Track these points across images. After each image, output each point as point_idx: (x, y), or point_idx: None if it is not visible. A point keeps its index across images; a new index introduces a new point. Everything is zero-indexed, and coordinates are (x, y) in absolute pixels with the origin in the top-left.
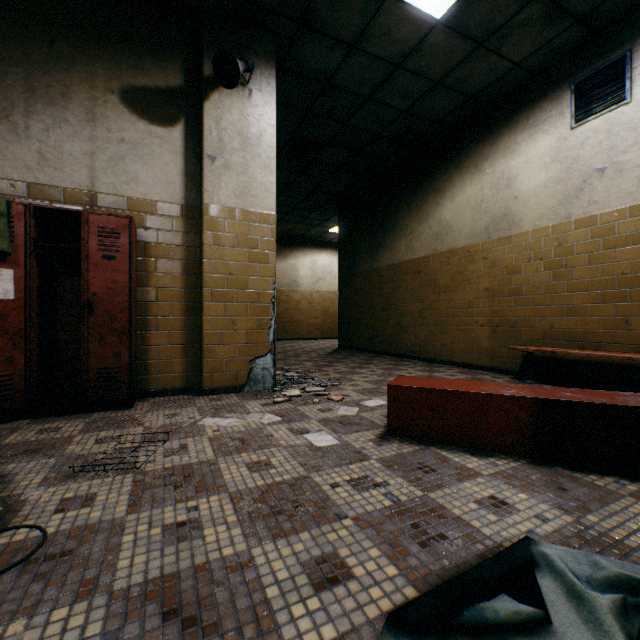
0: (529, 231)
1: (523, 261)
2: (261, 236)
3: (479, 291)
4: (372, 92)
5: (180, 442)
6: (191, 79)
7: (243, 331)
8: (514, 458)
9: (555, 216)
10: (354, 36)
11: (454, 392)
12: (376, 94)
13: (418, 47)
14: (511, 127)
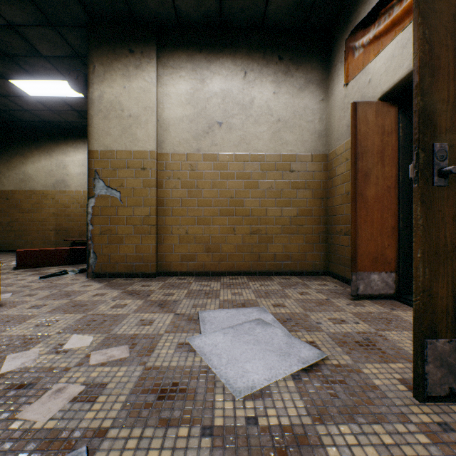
0: (74, 191)
1: (72, 203)
2: None
3: (50, 214)
4: None
5: None
6: None
7: None
8: (65, 265)
9: (84, 187)
10: None
11: (45, 250)
12: None
13: (19, 97)
14: (66, 143)
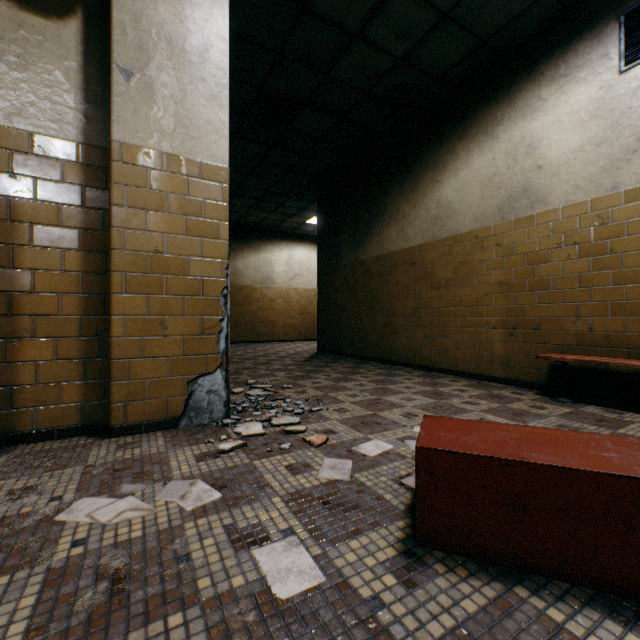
0: (559, 208)
1: (550, 246)
2: (206, 198)
3: (490, 285)
4: (362, 25)
5: None
6: None
7: (178, 337)
8: None
9: (596, 187)
10: None
11: (561, 470)
12: (367, 29)
13: None
14: (534, 80)
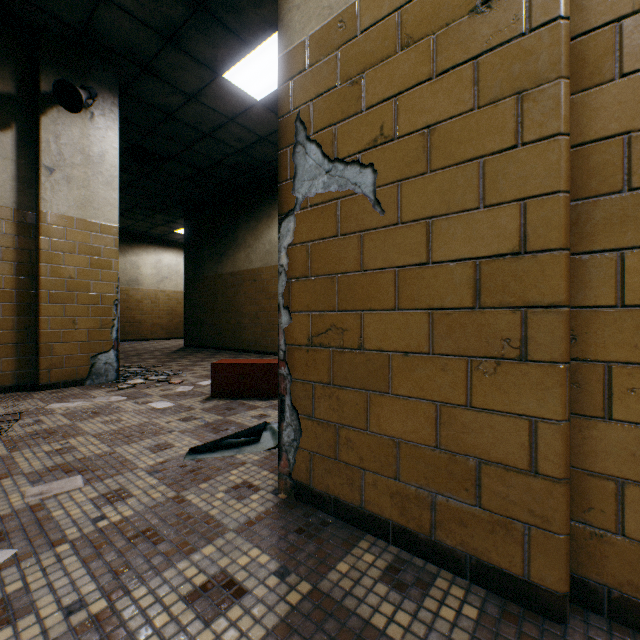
0: None
1: None
2: (104, 245)
3: None
4: (211, 131)
5: (33, 419)
6: (25, 89)
7: (85, 330)
8: None
9: None
10: (193, 91)
11: (253, 365)
12: (215, 133)
13: (246, 112)
14: None
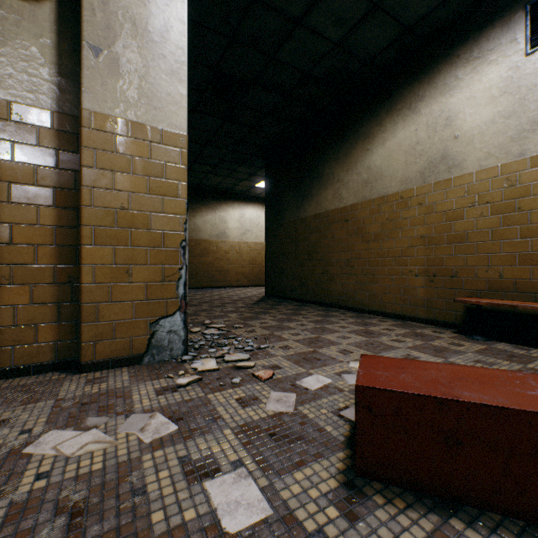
0: (473, 172)
1: (466, 205)
2: (167, 161)
3: (413, 239)
4: (303, 13)
5: None
6: None
7: (141, 284)
8: None
9: (505, 154)
10: None
11: (492, 408)
12: (308, 17)
13: None
14: (451, 62)
